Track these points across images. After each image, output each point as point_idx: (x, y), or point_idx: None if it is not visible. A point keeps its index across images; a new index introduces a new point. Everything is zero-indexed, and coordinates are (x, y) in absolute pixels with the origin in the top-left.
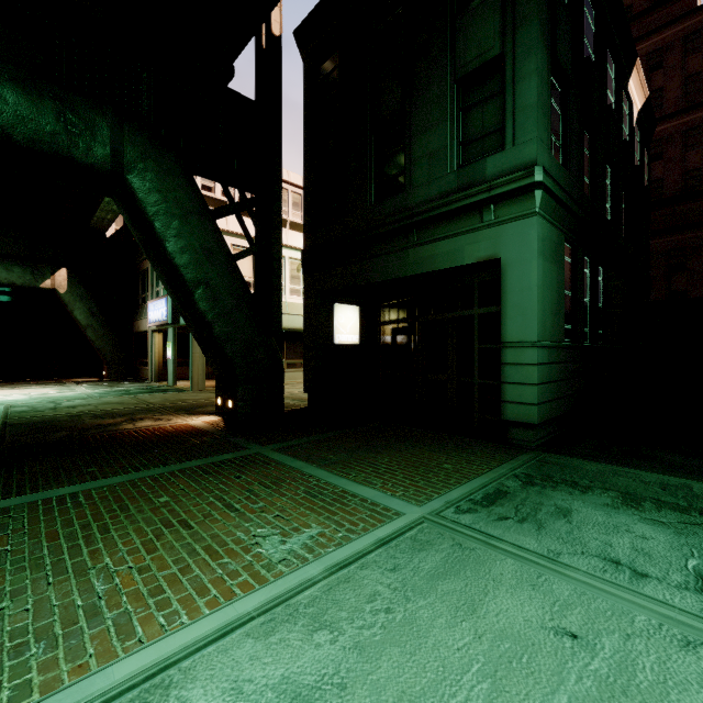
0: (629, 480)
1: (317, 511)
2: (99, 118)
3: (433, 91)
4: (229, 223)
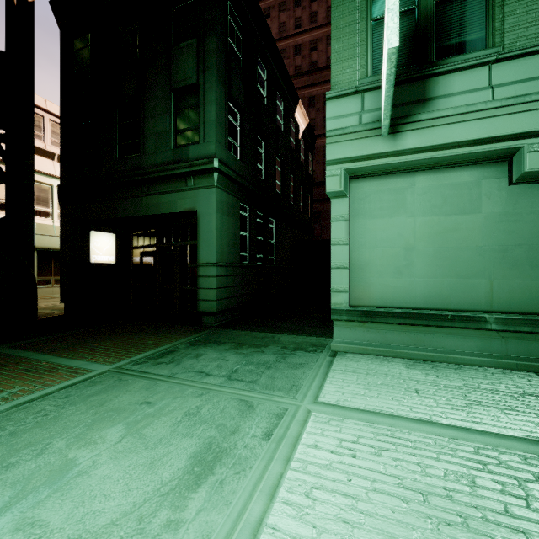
0: (250, 337)
1: (26, 379)
2: None
3: (158, 91)
4: None
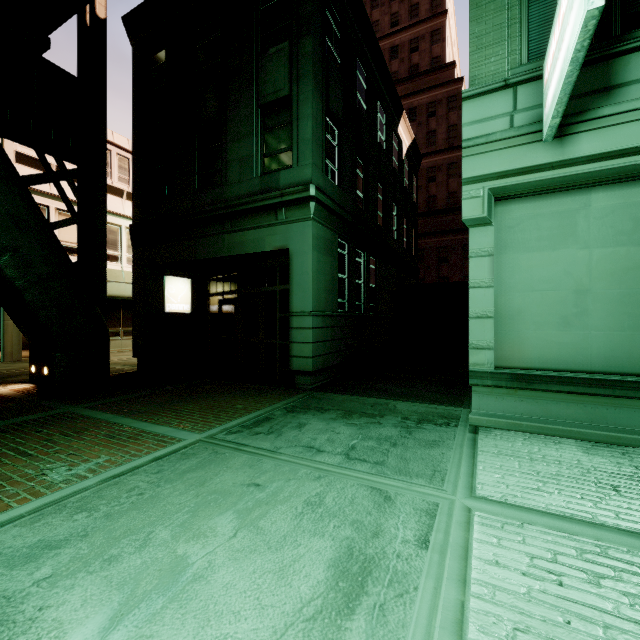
0: (357, 403)
1: (111, 446)
2: None
3: (243, 109)
4: (52, 186)
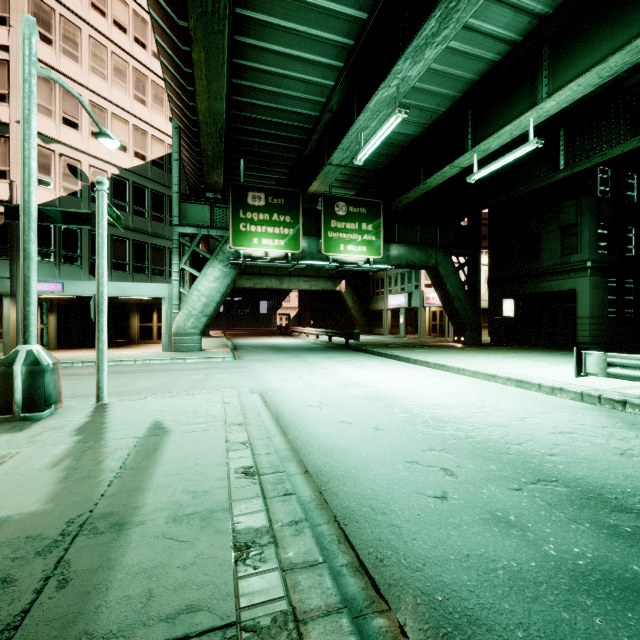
0: None
1: (517, 352)
2: (432, 252)
3: (550, 227)
4: None
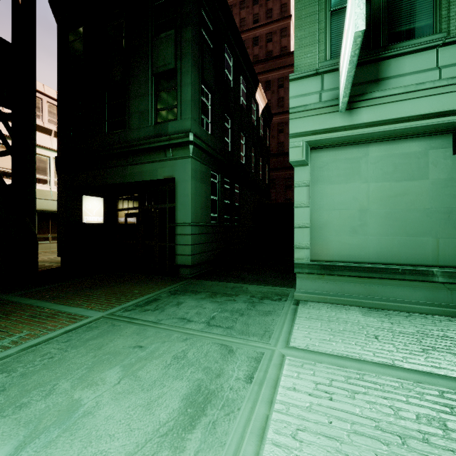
0: (221, 287)
1: (32, 324)
2: None
3: (141, 76)
4: None
